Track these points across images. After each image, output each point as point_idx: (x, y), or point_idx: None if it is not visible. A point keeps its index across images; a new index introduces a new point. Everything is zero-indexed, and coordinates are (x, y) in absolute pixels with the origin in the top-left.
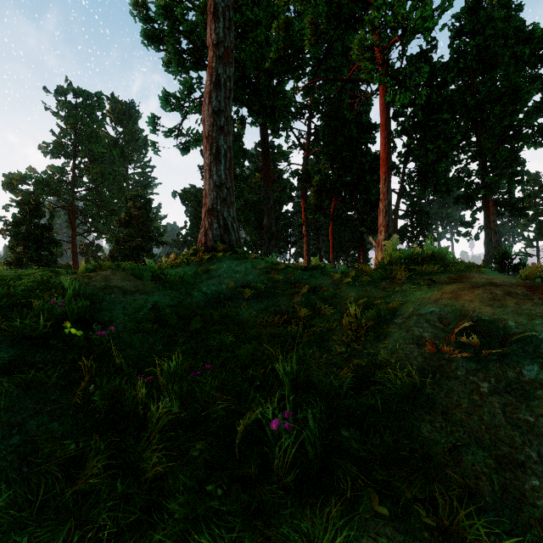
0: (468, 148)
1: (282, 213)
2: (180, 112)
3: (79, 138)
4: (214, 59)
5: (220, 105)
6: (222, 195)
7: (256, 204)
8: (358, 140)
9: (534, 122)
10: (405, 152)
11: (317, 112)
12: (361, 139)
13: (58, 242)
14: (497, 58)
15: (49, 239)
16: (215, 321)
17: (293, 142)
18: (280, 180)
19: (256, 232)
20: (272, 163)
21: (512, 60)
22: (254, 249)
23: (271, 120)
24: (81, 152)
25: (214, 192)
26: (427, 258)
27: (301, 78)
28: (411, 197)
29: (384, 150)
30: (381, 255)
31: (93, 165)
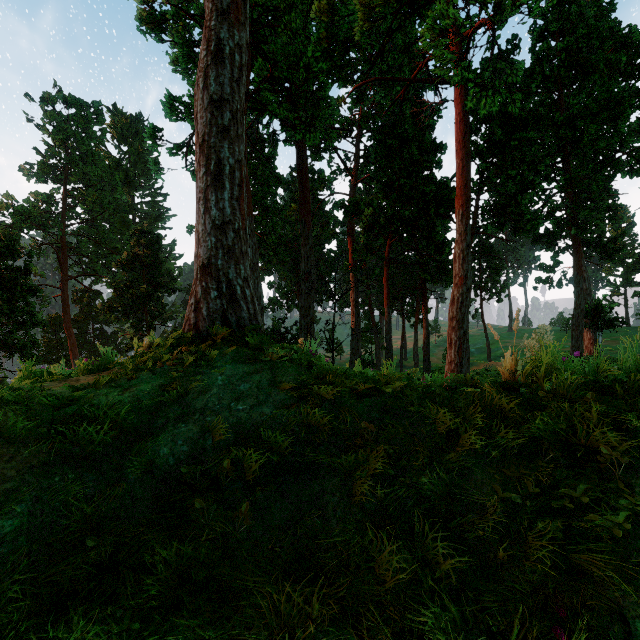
0: (554, 176)
1: (324, 253)
2: (189, 122)
3: (71, 158)
4: (213, 15)
5: (222, 91)
6: (226, 242)
7: (292, 242)
8: (420, 163)
9: (629, 146)
10: (479, 179)
11: (368, 129)
12: (423, 163)
13: (37, 289)
14: (591, 64)
15: (26, 286)
16: (152, 609)
17: (338, 166)
18: (321, 212)
19: (292, 277)
20: (312, 192)
21: (605, 69)
22: (289, 297)
23: (311, 135)
24: (74, 175)
25: (211, 236)
26: (635, 389)
27: (350, 79)
28: (478, 234)
29: (462, 175)
30: (512, 362)
31: (89, 192)
